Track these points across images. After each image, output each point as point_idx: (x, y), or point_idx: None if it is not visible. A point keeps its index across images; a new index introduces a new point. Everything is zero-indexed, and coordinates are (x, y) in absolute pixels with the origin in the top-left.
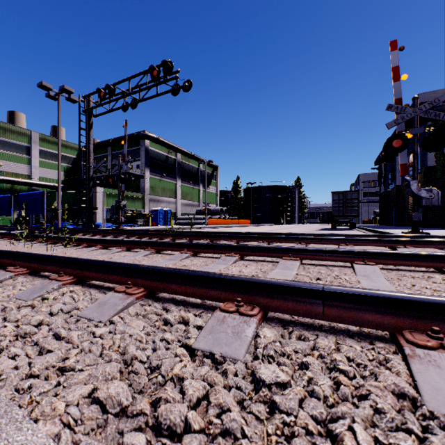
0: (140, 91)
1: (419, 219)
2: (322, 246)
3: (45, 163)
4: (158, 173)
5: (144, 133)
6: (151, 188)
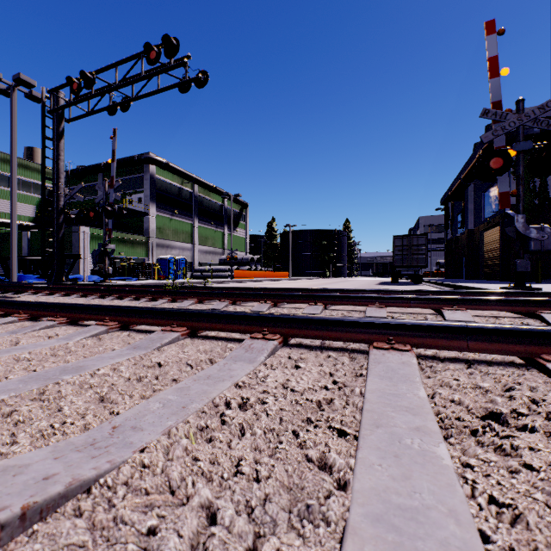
0: (131, 83)
1: (526, 269)
2: (409, 310)
3: (7, 192)
4: (168, 210)
5: (148, 155)
6: (159, 230)
